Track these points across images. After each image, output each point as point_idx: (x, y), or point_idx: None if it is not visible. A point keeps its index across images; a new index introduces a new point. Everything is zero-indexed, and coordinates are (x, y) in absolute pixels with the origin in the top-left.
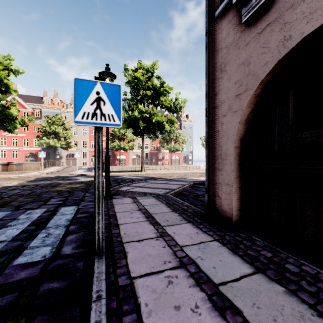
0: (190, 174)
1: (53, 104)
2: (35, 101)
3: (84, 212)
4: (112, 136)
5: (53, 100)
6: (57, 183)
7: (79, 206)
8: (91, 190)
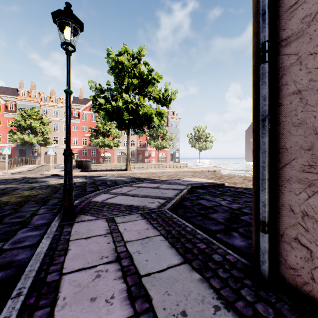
0: (181, 173)
1: (30, 96)
2: (9, 92)
3: (3, 264)
4: (96, 132)
5: (30, 92)
6: (12, 189)
7: (8, 242)
8: (52, 201)
